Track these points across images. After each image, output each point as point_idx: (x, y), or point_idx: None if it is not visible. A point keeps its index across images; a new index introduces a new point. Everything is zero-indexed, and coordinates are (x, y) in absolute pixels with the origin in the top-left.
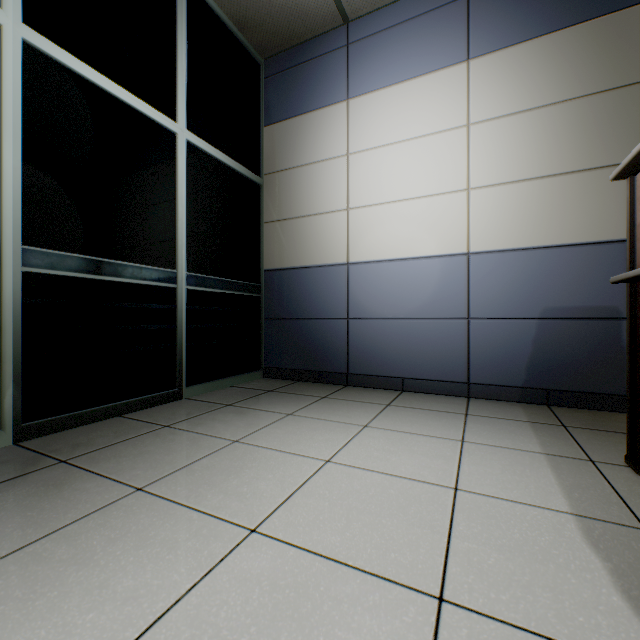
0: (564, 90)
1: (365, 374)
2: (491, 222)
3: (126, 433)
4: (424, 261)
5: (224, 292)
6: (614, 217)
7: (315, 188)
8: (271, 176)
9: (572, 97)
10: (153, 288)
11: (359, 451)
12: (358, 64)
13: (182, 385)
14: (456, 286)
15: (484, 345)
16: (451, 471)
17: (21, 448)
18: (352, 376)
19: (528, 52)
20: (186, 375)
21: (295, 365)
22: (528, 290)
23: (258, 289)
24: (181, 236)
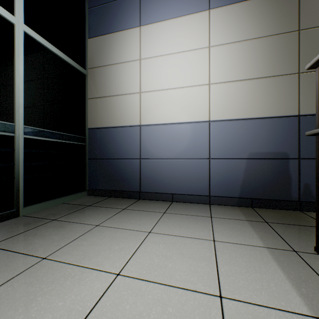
0: (260, 31)
1: (150, 192)
2: (222, 103)
3: None
4: (185, 125)
5: (57, 141)
6: (285, 103)
7: (120, 79)
8: (92, 70)
9: (264, 35)
10: None
11: (144, 259)
12: (146, 5)
13: (19, 206)
14: (203, 140)
15: (218, 174)
16: (213, 274)
17: None
18: (143, 193)
19: (241, 8)
20: (24, 199)
21: (108, 187)
22: (241, 142)
23: (84, 140)
24: (18, 99)
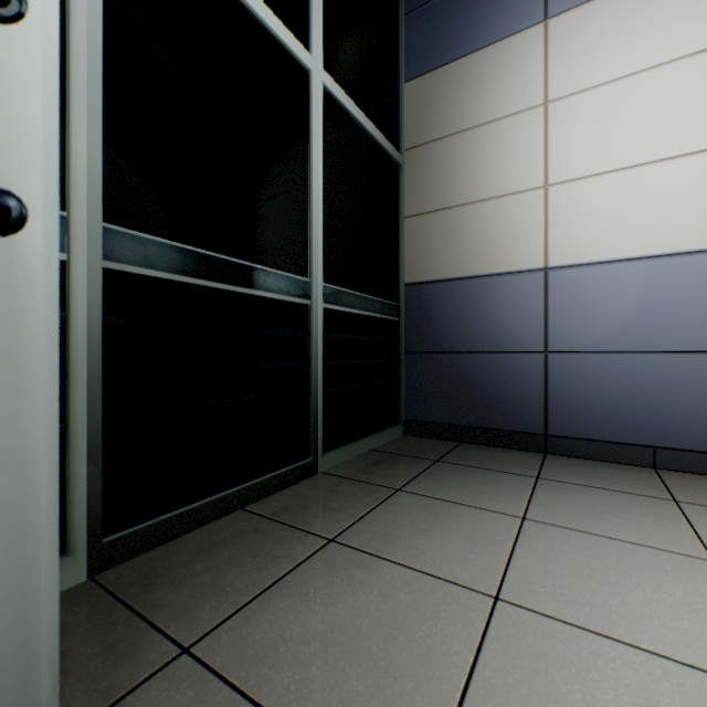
0: None
1: (578, 437)
2: None
3: (271, 557)
4: (697, 258)
5: (361, 314)
6: None
7: (487, 160)
8: (414, 151)
9: None
10: (281, 305)
11: None
12: None
13: (317, 452)
14: None
15: None
16: None
17: (101, 593)
18: (555, 439)
19: None
20: (320, 436)
21: (453, 419)
22: None
23: (396, 310)
24: (316, 227)
